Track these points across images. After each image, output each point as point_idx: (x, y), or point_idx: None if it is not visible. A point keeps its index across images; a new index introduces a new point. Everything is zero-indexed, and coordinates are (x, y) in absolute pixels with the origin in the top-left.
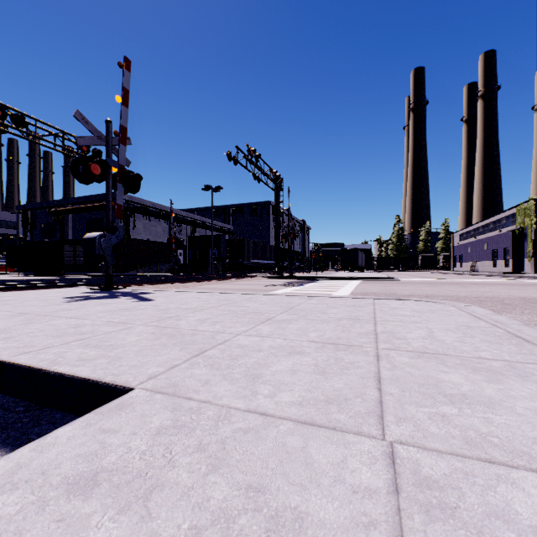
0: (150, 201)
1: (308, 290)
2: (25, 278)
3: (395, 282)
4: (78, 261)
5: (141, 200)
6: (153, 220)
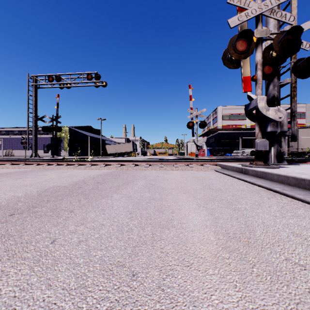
0: None
1: None
2: None
3: None
4: None
5: None
6: None
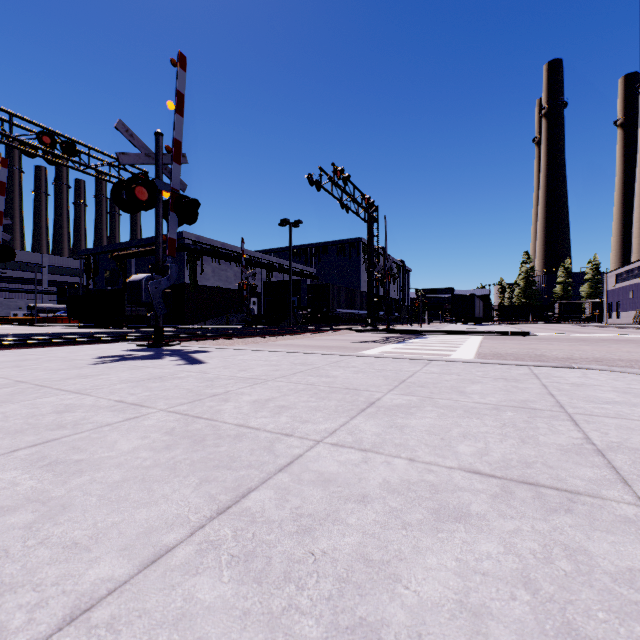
0: (220, 242)
1: (414, 349)
2: (84, 330)
3: (532, 338)
4: (140, 311)
5: (209, 241)
6: (224, 263)
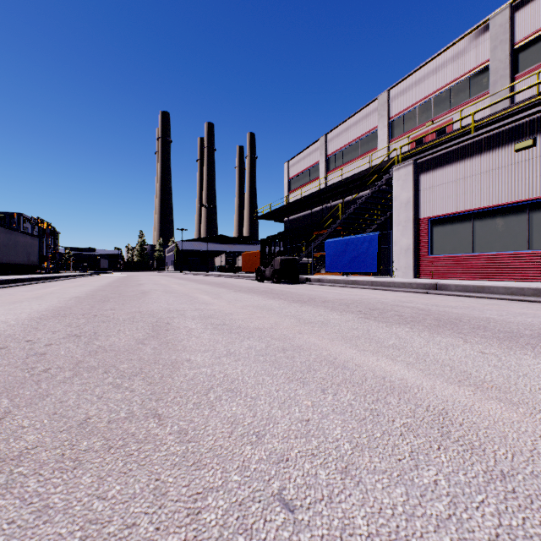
0: None
1: None
2: None
3: None
4: None
5: None
6: None
